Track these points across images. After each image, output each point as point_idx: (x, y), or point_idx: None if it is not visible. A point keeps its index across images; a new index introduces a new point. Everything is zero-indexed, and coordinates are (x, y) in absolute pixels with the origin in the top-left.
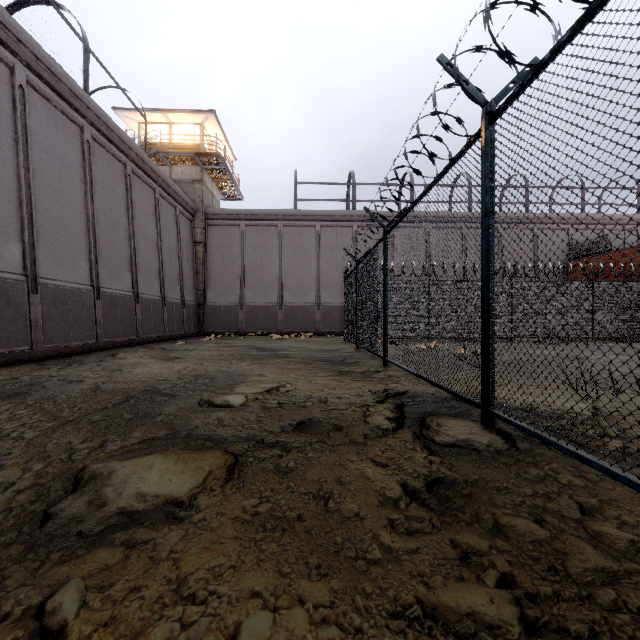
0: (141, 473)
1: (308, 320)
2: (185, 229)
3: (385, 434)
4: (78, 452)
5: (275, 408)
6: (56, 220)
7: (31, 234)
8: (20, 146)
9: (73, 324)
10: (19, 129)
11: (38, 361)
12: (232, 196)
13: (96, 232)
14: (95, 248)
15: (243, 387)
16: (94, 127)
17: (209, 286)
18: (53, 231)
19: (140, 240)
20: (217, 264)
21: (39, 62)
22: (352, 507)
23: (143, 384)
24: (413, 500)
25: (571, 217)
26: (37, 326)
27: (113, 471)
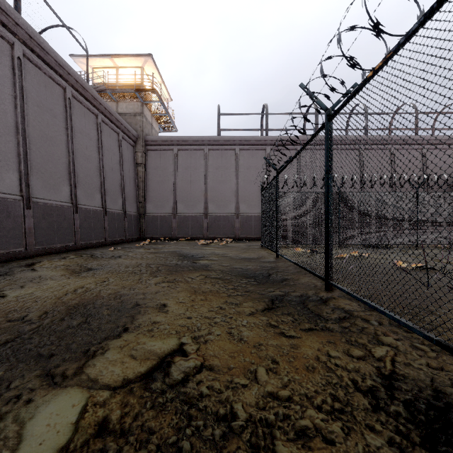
0: None
1: (229, 227)
2: (127, 152)
3: None
4: None
5: None
6: None
7: None
8: None
9: None
10: None
11: None
12: (169, 129)
13: (27, 145)
14: (26, 160)
15: (110, 354)
16: (27, 46)
17: (148, 200)
18: None
19: (81, 157)
20: (155, 182)
21: None
22: None
23: None
24: None
25: None
26: None
27: None
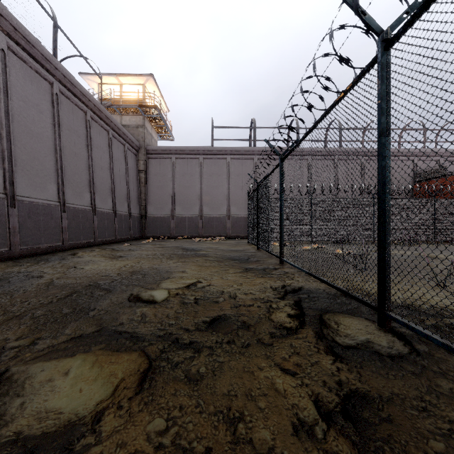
0: (55, 381)
1: (221, 227)
2: (131, 161)
3: (289, 333)
4: (8, 351)
5: (192, 304)
6: (31, 152)
7: (10, 162)
8: (1, 95)
9: (44, 231)
10: (1, 82)
11: (15, 259)
12: (166, 137)
13: (62, 162)
14: (62, 174)
15: (167, 283)
16: (61, 83)
17: (149, 202)
18: (28, 160)
19: (97, 168)
20: (155, 186)
21: (17, 32)
22: (265, 438)
23: (88, 280)
24: (330, 426)
25: (415, 151)
26: (15, 232)
27: (30, 377)
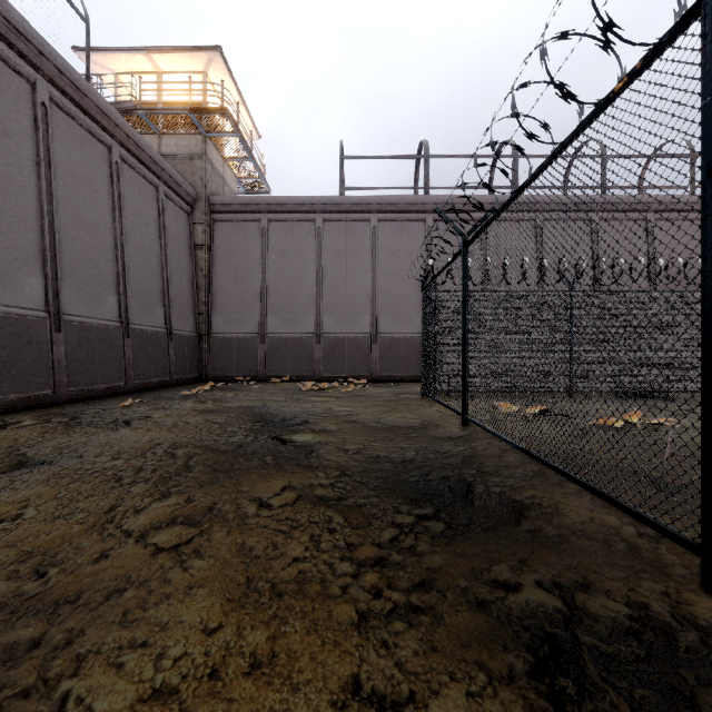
0: None
1: (359, 359)
2: (177, 223)
3: None
4: None
5: None
6: None
7: None
8: None
9: None
10: None
11: None
12: (255, 187)
13: None
14: None
15: None
16: None
17: (216, 309)
18: None
19: (71, 223)
20: (227, 277)
21: None
22: None
23: None
24: None
25: None
26: None
27: None
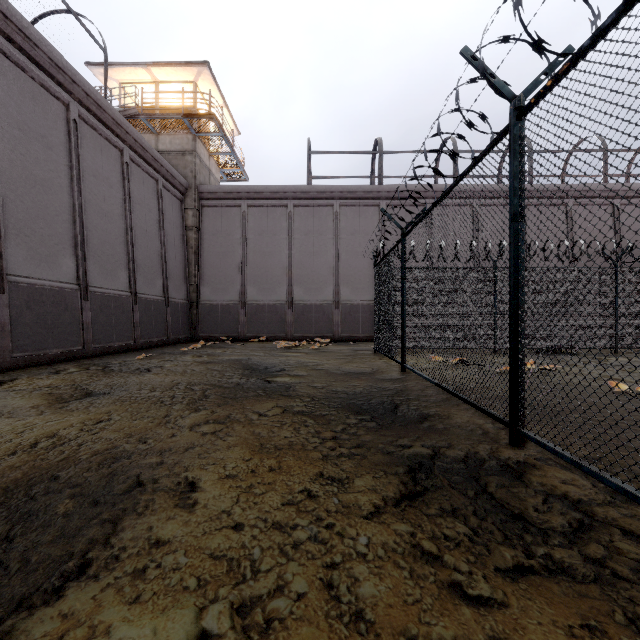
0: None
1: (324, 322)
2: (172, 209)
3: None
4: None
5: None
6: None
7: None
8: None
9: None
10: None
11: None
12: (235, 176)
13: None
14: None
15: None
16: None
17: (203, 280)
18: None
19: (94, 214)
20: (213, 254)
21: None
22: None
23: None
24: None
25: None
26: None
27: None
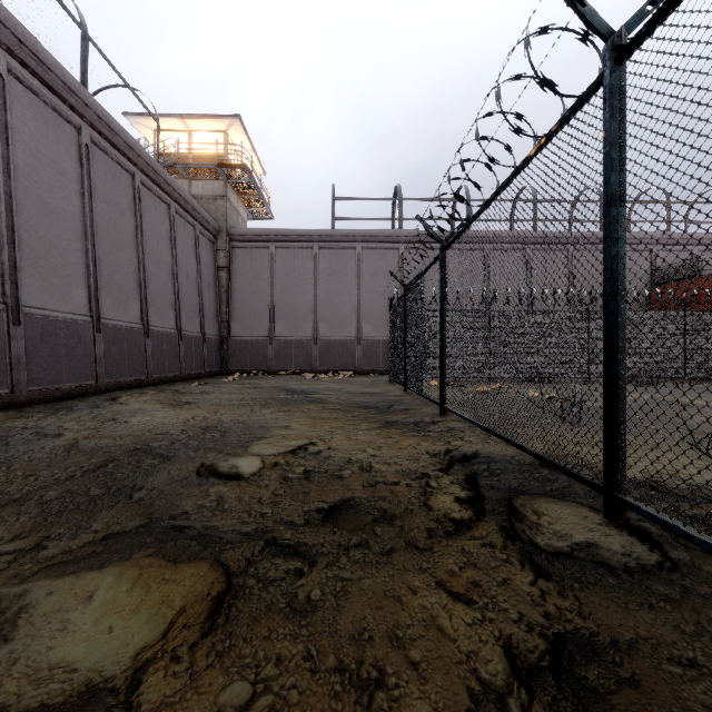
0: (69, 612)
1: (347, 357)
2: (206, 252)
3: (459, 530)
4: None
5: (299, 481)
6: (45, 237)
7: (12, 253)
8: None
9: (66, 362)
10: None
11: (20, 407)
12: (261, 215)
13: (96, 253)
14: (95, 272)
15: (261, 445)
16: (94, 129)
17: (234, 317)
18: (41, 251)
19: (151, 263)
20: (243, 292)
21: (23, 47)
22: None
23: (134, 440)
24: (533, 695)
25: (654, 236)
26: (19, 365)
27: (27, 606)
